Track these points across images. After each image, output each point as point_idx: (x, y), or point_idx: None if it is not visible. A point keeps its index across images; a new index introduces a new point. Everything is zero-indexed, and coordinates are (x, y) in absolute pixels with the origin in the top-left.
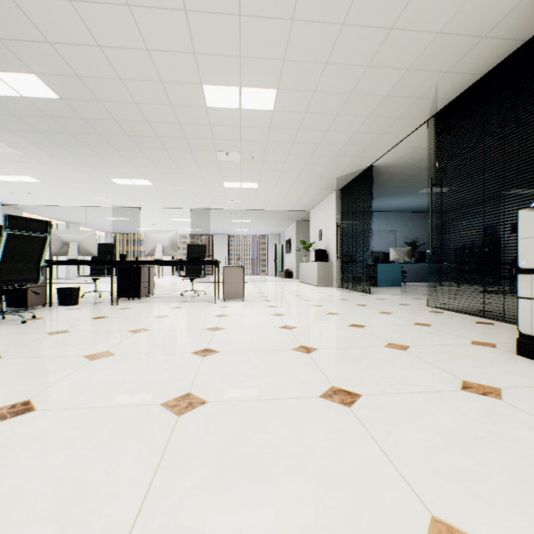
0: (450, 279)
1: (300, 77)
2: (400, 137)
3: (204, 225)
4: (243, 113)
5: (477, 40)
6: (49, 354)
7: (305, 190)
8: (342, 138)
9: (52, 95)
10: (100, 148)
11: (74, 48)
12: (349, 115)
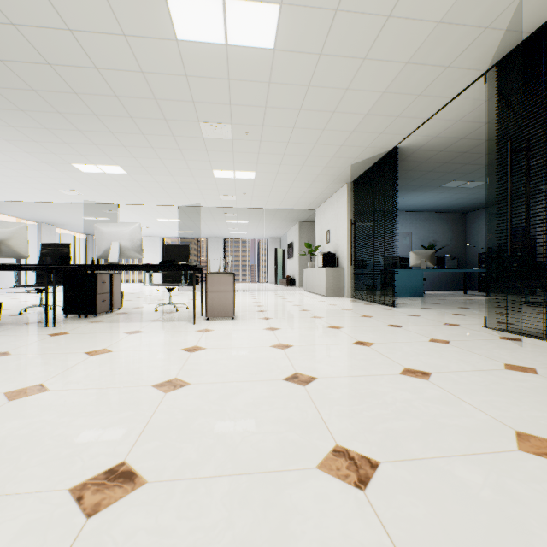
0: (528, 290)
1: None
2: (442, 101)
3: (197, 227)
4: (230, 53)
5: None
6: None
7: (312, 182)
8: (365, 103)
9: None
10: (43, 116)
11: None
12: (380, 60)
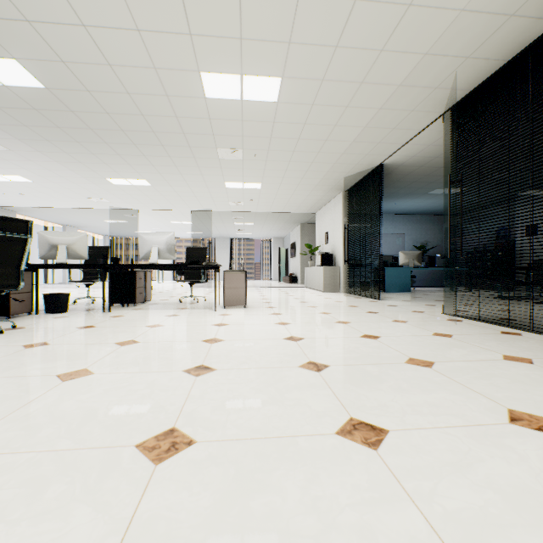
0: (470, 284)
1: (307, 63)
2: (413, 132)
3: (206, 228)
4: (244, 104)
5: (504, 19)
6: (17, 372)
7: (311, 191)
8: (351, 134)
9: (37, 84)
10: (93, 145)
11: (56, 28)
12: (359, 108)
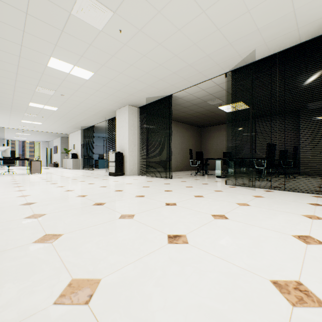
0: None
1: (66, 108)
2: (101, 121)
3: None
4: (44, 109)
5: (110, 112)
6: None
7: (67, 128)
8: (81, 119)
9: None
10: None
11: None
12: (83, 115)
